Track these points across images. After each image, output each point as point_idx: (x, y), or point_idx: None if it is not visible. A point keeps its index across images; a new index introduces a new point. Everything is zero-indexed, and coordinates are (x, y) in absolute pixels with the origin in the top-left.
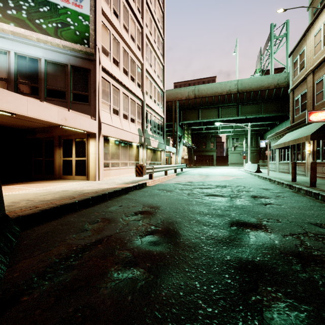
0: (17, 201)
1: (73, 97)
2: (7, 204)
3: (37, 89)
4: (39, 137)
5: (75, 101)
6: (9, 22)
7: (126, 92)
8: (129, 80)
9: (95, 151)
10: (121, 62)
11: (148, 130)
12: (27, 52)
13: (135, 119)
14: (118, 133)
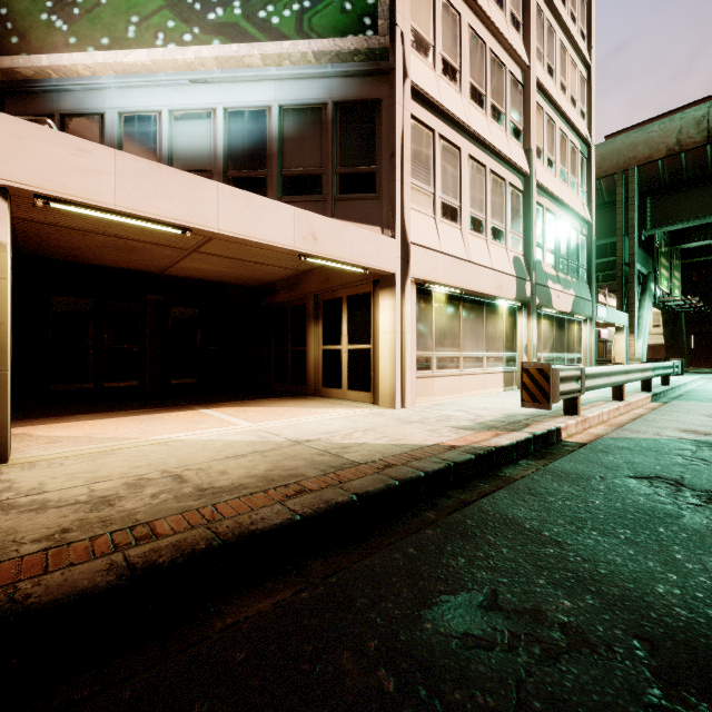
0: (152, 476)
1: (339, 186)
2: (114, 489)
3: (264, 181)
4: (282, 300)
5: (345, 194)
6: (212, 39)
7: (478, 154)
8: (487, 121)
9: (392, 325)
10: (463, 70)
11: (543, 261)
12: (245, 100)
13: (506, 231)
14: (455, 273)
